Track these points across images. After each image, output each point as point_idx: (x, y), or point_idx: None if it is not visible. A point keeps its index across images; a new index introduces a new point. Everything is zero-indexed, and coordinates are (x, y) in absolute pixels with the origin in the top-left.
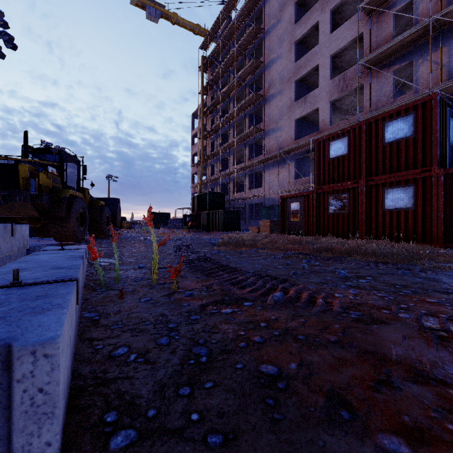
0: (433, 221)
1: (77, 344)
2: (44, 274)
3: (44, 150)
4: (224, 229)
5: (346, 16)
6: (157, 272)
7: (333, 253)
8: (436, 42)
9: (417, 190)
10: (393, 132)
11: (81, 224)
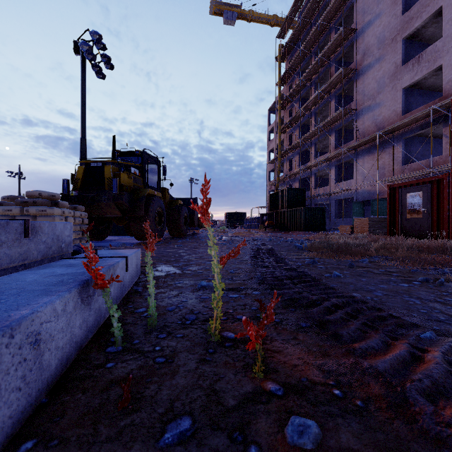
0: None
1: None
2: None
3: (129, 153)
4: (305, 229)
5: None
6: (220, 316)
7: None
8: None
9: None
10: None
11: (159, 223)
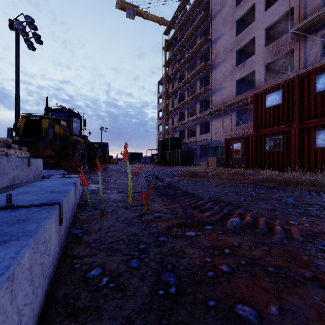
0: None
1: (59, 261)
2: (39, 197)
3: (58, 110)
4: (181, 164)
5: None
6: (131, 196)
7: (274, 183)
8: None
9: None
10: (324, 82)
11: (82, 160)
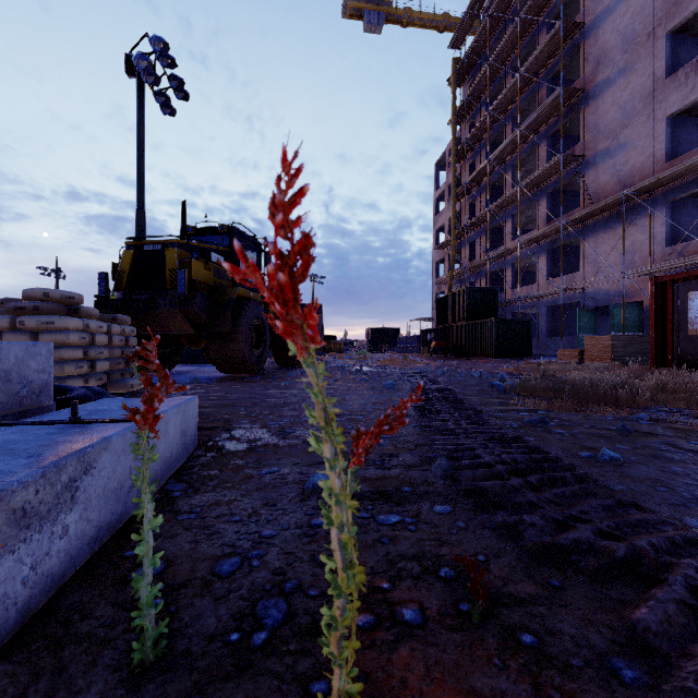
0: None
1: None
2: None
3: (209, 230)
4: (497, 354)
5: None
6: (351, 689)
7: None
8: None
9: None
10: None
11: (258, 345)
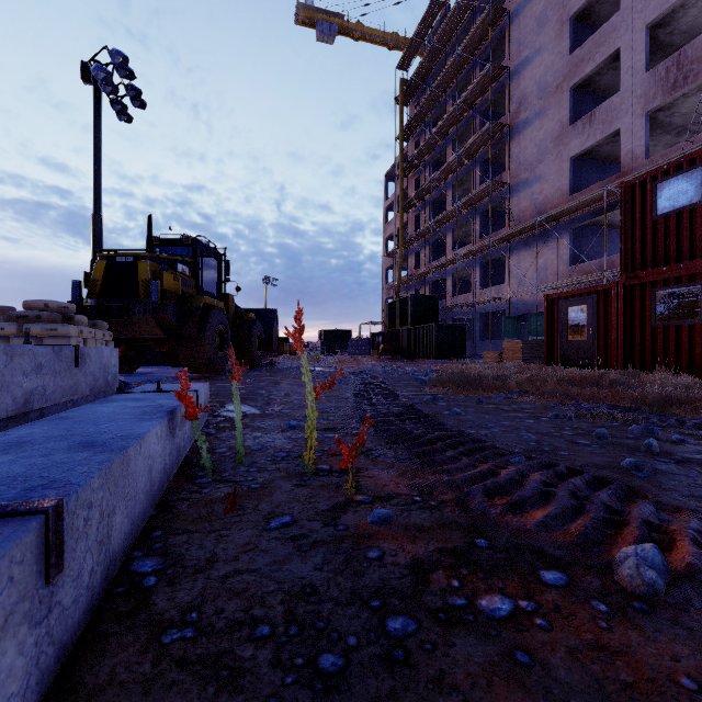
0: None
1: None
2: (26, 468)
3: (173, 241)
4: (437, 356)
5: None
6: (314, 446)
7: (698, 409)
8: None
9: None
10: None
11: (221, 348)
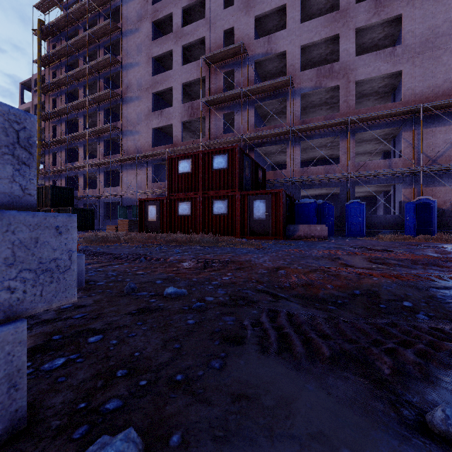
0: (236, 222)
1: None
2: None
3: None
4: None
5: (194, 56)
6: None
7: (177, 243)
8: (245, 104)
9: (229, 202)
10: (217, 163)
11: None
